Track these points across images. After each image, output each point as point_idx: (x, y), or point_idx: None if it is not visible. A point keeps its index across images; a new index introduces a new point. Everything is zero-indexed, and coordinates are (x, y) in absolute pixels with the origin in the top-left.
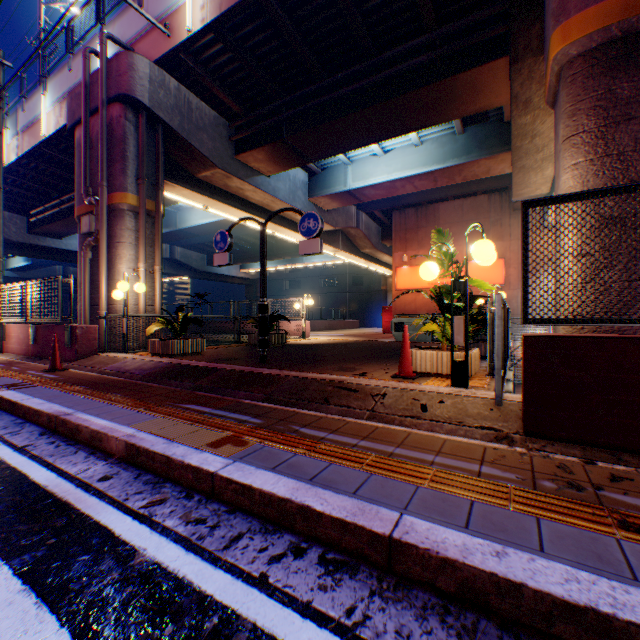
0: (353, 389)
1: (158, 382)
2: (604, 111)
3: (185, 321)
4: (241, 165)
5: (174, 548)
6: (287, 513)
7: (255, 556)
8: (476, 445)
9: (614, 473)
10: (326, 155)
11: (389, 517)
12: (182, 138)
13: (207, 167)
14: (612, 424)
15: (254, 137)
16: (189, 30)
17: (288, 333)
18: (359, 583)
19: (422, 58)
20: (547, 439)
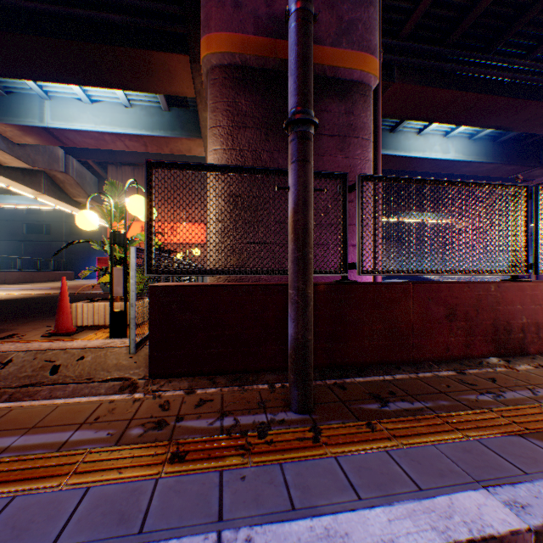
0: None
1: None
2: (233, 116)
3: None
4: None
5: None
6: None
7: None
8: (94, 403)
9: (204, 397)
10: (4, 73)
11: None
12: None
13: None
14: (214, 354)
15: None
16: None
17: None
18: None
19: (118, 17)
20: (170, 377)
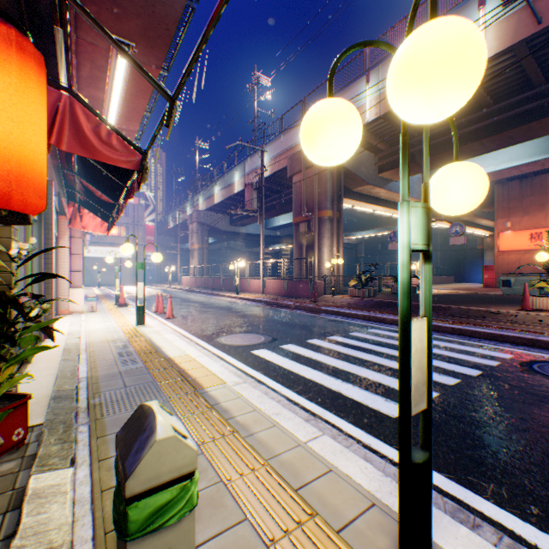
0: (496, 313)
1: (378, 308)
2: None
3: (367, 279)
4: (380, 179)
5: (461, 340)
6: (493, 336)
7: (488, 342)
8: None
9: None
10: (444, 165)
11: (531, 336)
12: (352, 173)
13: (361, 185)
14: None
15: (392, 162)
16: (367, 120)
17: None
18: (523, 347)
19: (532, 105)
20: None
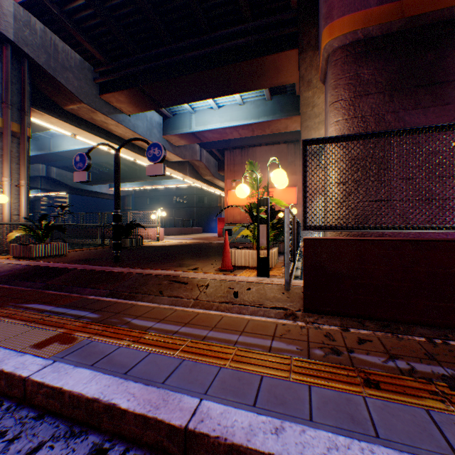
0: (184, 282)
1: (10, 283)
2: (354, 87)
3: (47, 228)
4: (105, 103)
5: None
6: (95, 413)
7: None
8: (271, 323)
9: (361, 337)
10: (175, 103)
11: (189, 405)
12: (48, 73)
13: (74, 101)
14: (359, 300)
15: (116, 82)
16: None
17: (146, 237)
18: None
19: (242, 40)
20: (319, 313)
